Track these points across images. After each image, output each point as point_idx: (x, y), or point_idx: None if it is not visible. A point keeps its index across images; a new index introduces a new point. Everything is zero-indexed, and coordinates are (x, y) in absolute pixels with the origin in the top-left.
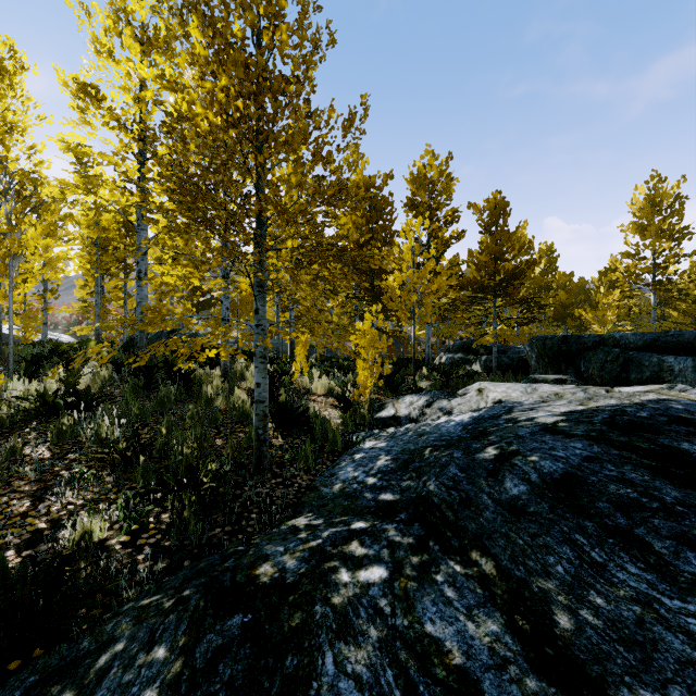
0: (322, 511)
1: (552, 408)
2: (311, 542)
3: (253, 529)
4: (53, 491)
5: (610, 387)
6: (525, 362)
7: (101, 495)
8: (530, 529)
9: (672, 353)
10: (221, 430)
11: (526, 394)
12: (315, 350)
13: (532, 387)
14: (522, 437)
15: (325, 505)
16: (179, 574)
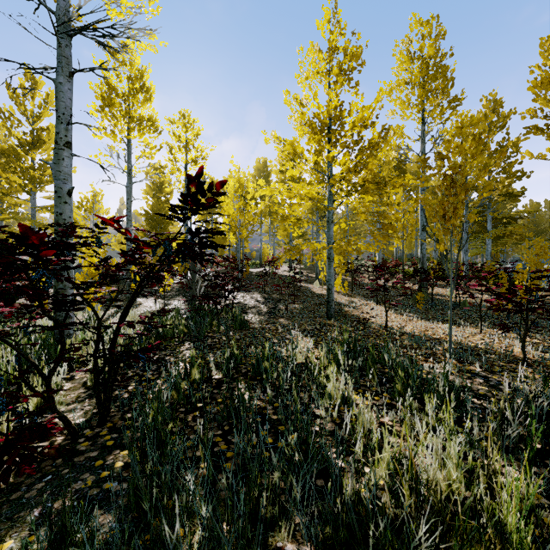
0: None
1: None
2: None
3: None
4: None
5: None
6: None
7: None
8: None
9: None
10: None
11: None
12: None
13: None
14: None
15: None
16: None
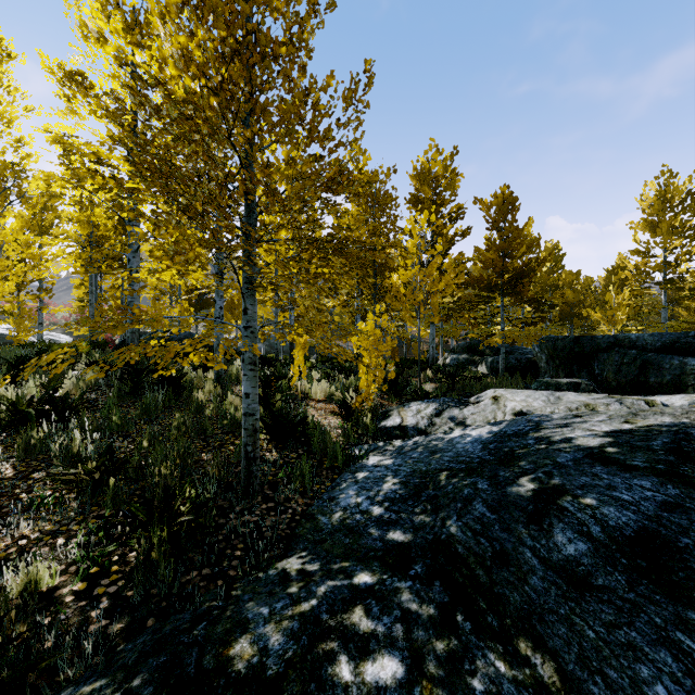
0: (318, 550)
1: (591, 425)
2: (303, 602)
3: (236, 571)
4: (7, 520)
5: (627, 391)
6: (534, 364)
7: (62, 525)
8: (602, 613)
9: (693, 355)
10: (209, 442)
11: (550, 404)
12: (316, 351)
13: (555, 396)
14: (564, 466)
15: (323, 541)
16: (138, 641)
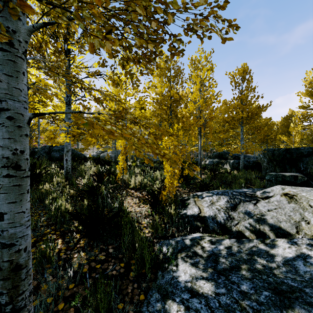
0: None
1: None
2: None
3: None
4: None
5: None
6: (257, 164)
7: None
8: None
9: None
10: None
11: None
12: (139, 157)
13: None
14: None
15: None
16: None
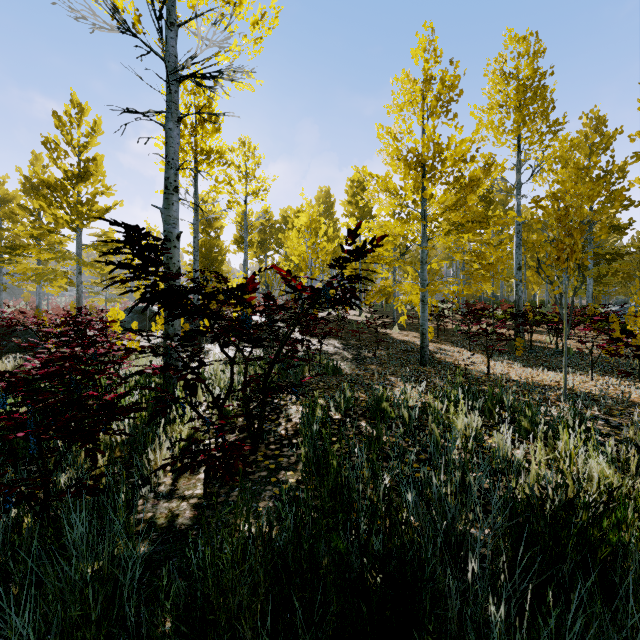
0: None
1: None
2: None
3: None
4: None
5: None
6: None
7: None
8: None
9: None
10: None
11: None
12: None
13: None
14: None
15: None
16: None
